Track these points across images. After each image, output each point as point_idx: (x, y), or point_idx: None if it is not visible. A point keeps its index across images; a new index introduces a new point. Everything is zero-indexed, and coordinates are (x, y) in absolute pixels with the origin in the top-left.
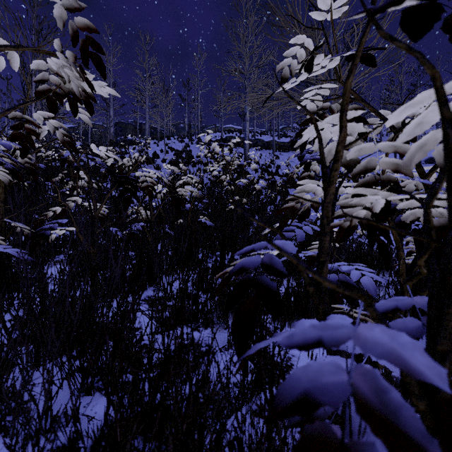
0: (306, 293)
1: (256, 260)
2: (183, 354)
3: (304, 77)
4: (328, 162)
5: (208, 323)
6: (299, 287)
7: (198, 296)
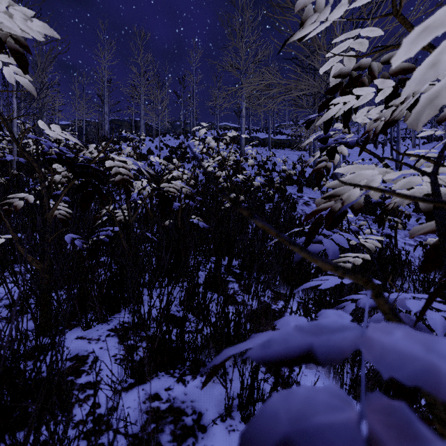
0: None
1: (340, 425)
2: (157, 433)
3: (340, 11)
4: (420, 123)
5: (198, 367)
6: None
7: (183, 331)
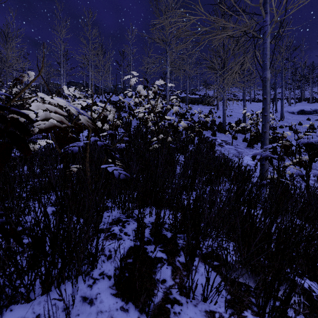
0: None
1: None
2: None
3: None
4: None
5: None
6: None
7: None
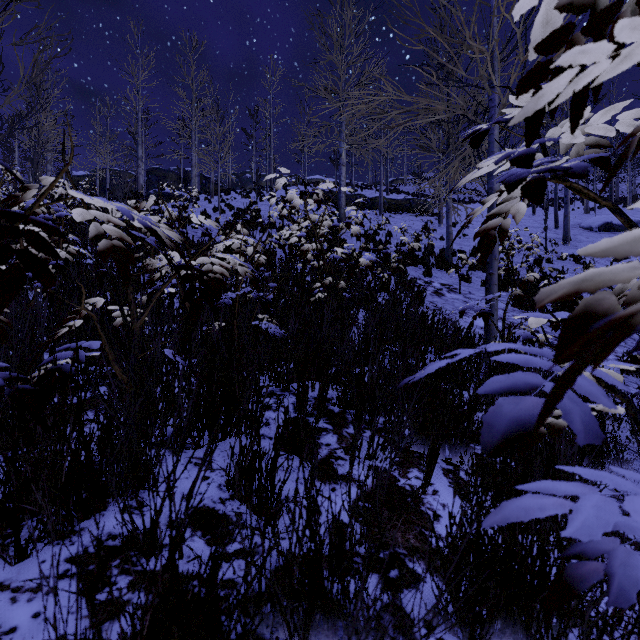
0: (529, 545)
1: None
2: None
3: None
4: None
5: None
6: (510, 527)
7: (215, 586)
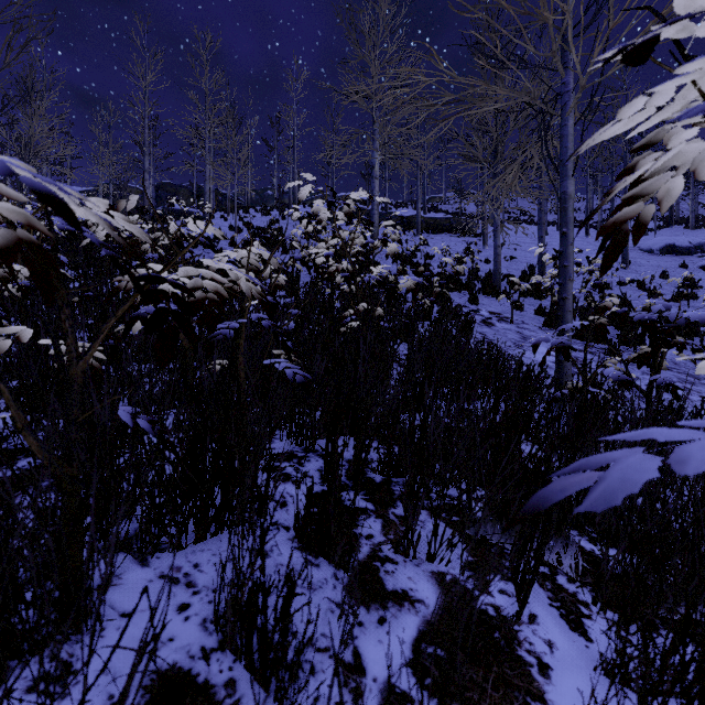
0: None
1: None
2: None
3: None
4: None
5: None
6: None
7: None
